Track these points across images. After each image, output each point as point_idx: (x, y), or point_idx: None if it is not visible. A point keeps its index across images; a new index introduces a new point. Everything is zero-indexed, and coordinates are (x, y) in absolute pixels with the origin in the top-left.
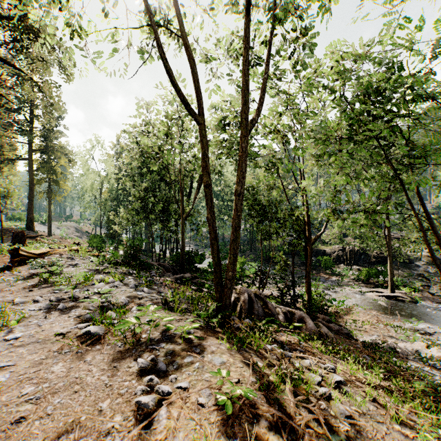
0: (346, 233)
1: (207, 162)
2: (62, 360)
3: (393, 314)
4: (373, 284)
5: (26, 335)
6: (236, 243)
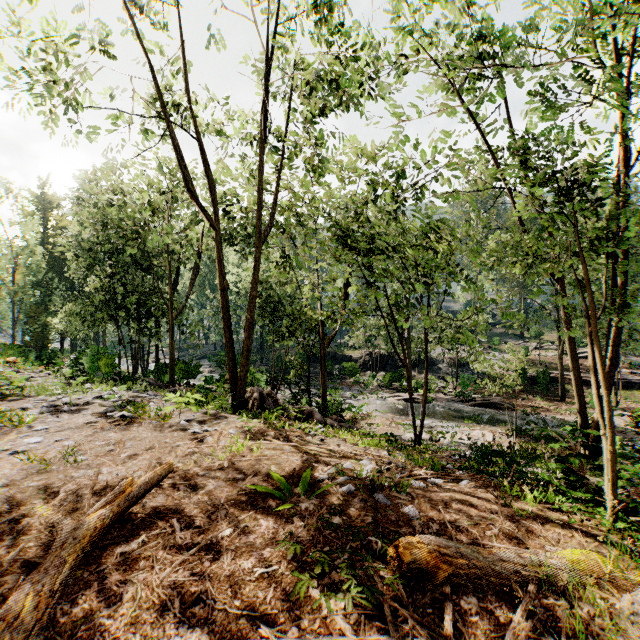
0: (372, 335)
1: (222, 267)
2: (112, 431)
3: (406, 415)
4: (395, 390)
5: (53, 426)
6: (250, 340)
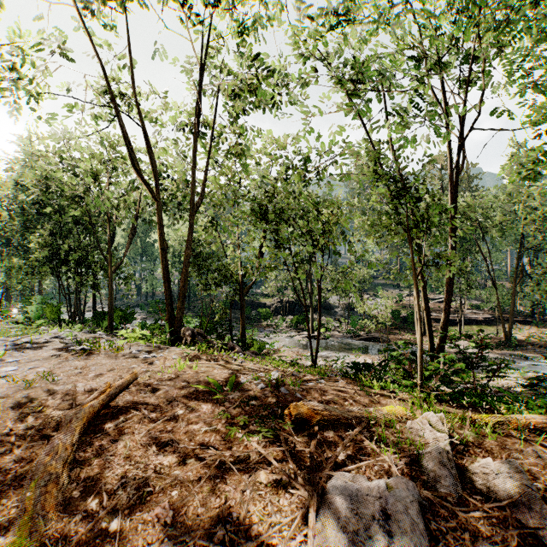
0: (282, 286)
1: (161, 230)
2: (76, 360)
3: (309, 349)
4: (301, 329)
5: (23, 359)
6: (185, 289)
